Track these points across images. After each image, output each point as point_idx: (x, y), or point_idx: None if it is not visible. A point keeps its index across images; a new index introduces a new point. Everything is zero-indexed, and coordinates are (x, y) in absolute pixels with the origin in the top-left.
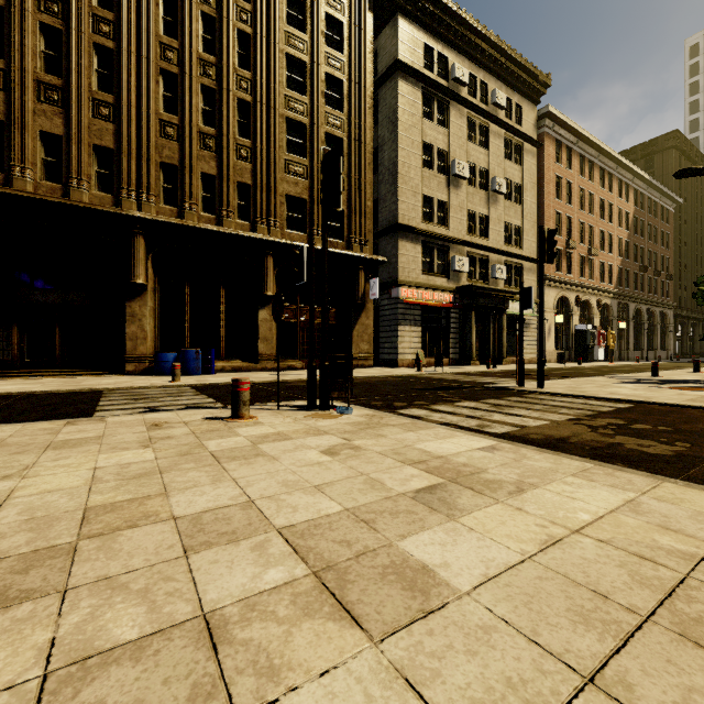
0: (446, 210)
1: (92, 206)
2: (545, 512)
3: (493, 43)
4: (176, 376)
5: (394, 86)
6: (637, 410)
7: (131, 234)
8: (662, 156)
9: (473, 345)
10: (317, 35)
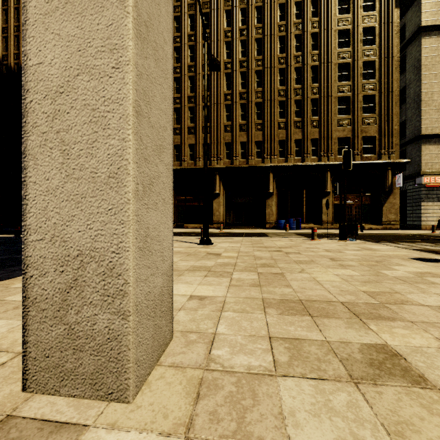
0: None
1: (255, 165)
2: (380, 252)
3: None
4: (287, 229)
5: (418, 44)
6: None
7: (268, 173)
8: None
9: None
10: (356, 44)
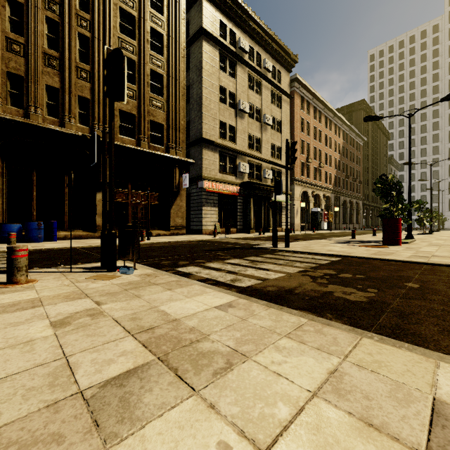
0: (234, 132)
1: None
2: (240, 408)
3: (264, 29)
4: (11, 243)
5: (200, 45)
6: (343, 262)
7: None
8: (357, 113)
9: (251, 220)
10: None
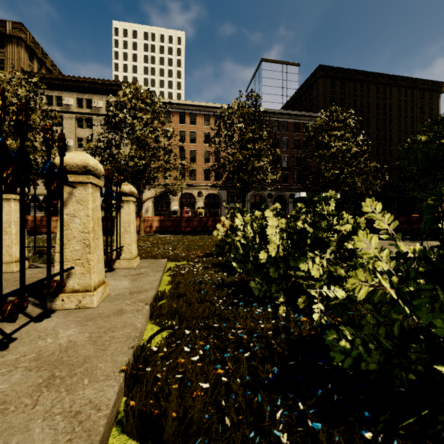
0: None
1: None
2: None
3: (87, 81)
4: None
5: None
6: None
7: None
8: (317, 84)
9: None
10: None
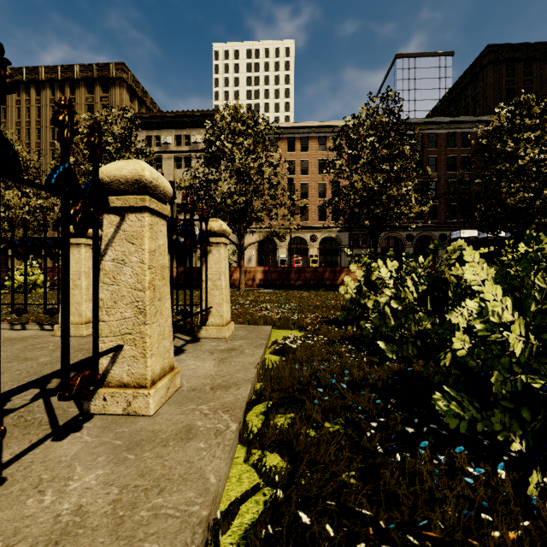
0: None
1: (33, 236)
2: None
3: (185, 115)
4: None
5: None
6: None
7: None
8: (483, 74)
9: None
10: None
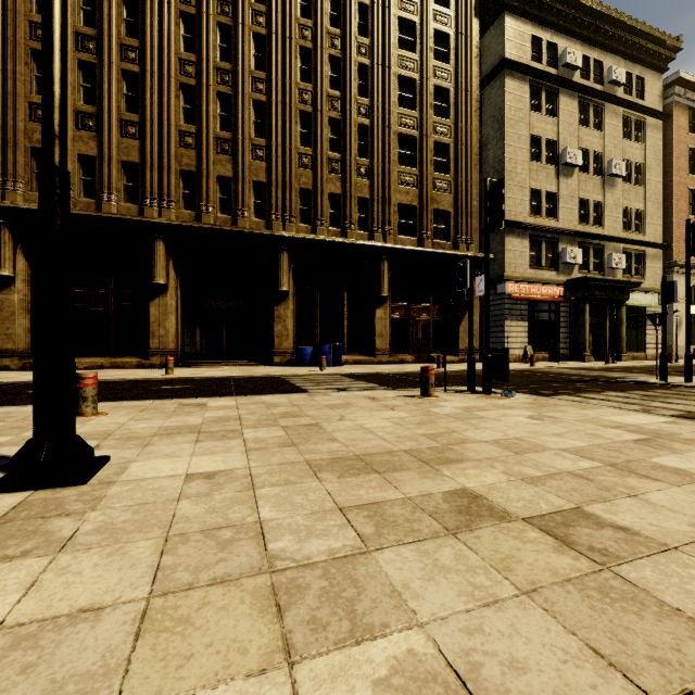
0: (554, 201)
1: (253, 230)
2: None
3: (610, 18)
4: (323, 367)
5: (499, 84)
6: None
7: (278, 251)
8: None
9: (587, 340)
10: (426, 52)
